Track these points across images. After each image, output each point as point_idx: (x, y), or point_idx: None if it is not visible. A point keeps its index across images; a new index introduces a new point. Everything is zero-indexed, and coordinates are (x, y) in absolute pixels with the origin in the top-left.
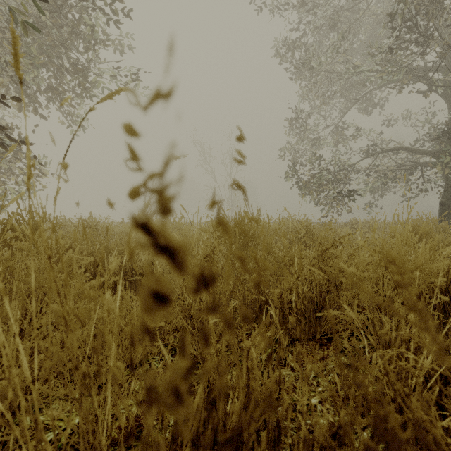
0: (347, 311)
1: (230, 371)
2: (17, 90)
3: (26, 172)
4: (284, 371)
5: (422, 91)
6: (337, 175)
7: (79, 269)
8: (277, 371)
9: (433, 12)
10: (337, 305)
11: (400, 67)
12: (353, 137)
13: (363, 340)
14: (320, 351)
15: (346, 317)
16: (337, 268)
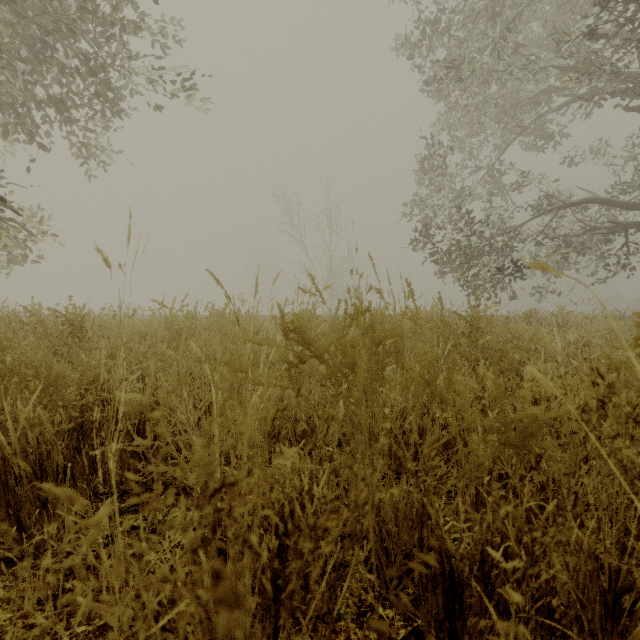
0: None
1: None
2: None
3: (6, 236)
4: None
5: (631, 110)
6: (494, 243)
7: None
8: None
9: None
10: None
11: (603, 65)
12: (517, 186)
13: None
14: None
15: None
16: None
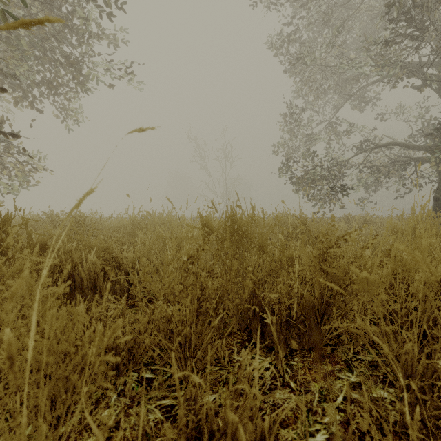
0: (357, 323)
1: (218, 392)
2: (11, 85)
3: (19, 167)
4: (282, 392)
5: (416, 87)
6: (331, 170)
7: (54, 269)
8: (274, 392)
9: (429, 4)
10: (343, 312)
11: (395, 61)
12: (346, 133)
13: (376, 357)
14: (323, 366)
15: (356, 330)
16: (342, 270)
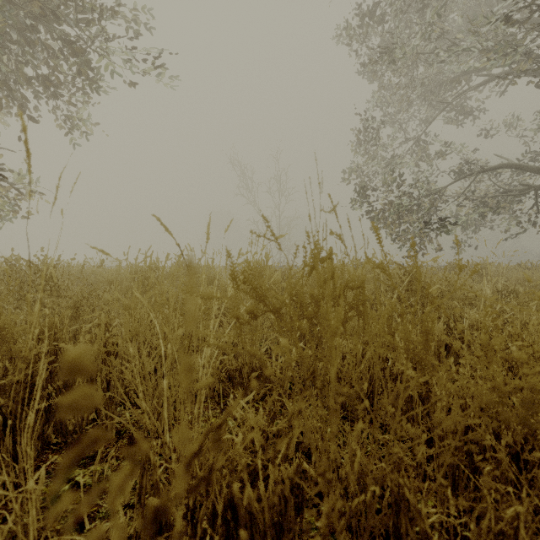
0: None
1: None
2: None
3: None
4: None
5: None
6: (421, 203)
7: None
8: None
9: None
10: None
11: (519, 47)
12: (440, 154)
13: None
14: None
15: None
16: None
